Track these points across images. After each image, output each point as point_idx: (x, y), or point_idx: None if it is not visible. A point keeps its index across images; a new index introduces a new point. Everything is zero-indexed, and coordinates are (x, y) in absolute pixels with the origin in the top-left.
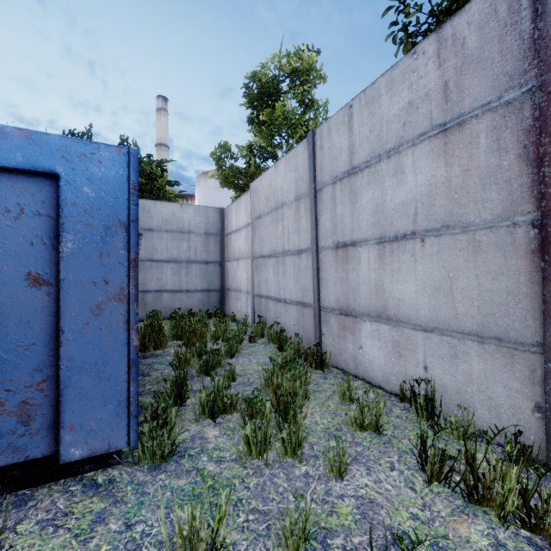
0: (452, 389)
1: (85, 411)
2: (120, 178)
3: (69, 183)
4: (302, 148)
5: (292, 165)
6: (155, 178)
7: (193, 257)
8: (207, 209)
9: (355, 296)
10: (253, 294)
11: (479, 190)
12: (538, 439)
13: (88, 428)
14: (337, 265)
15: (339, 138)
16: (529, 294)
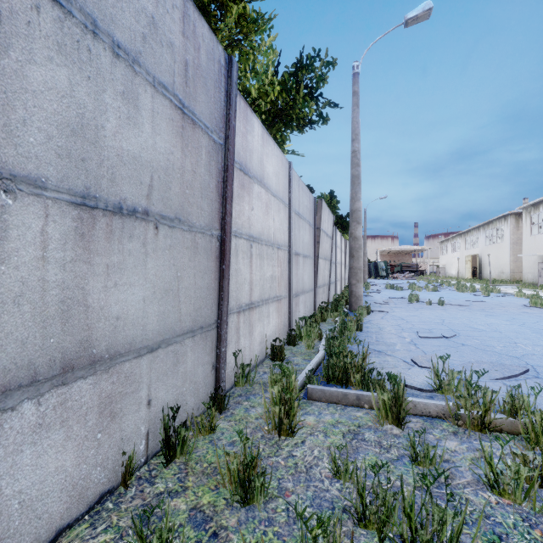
0: (173, 402)
1: None
2: None
3: None
4: None
5: None
6: None
7: None
8: None
9: None
10: None
11: (200, 197)
12: (212, 389)
13: None
14: None
15: None
16: (215, 288)
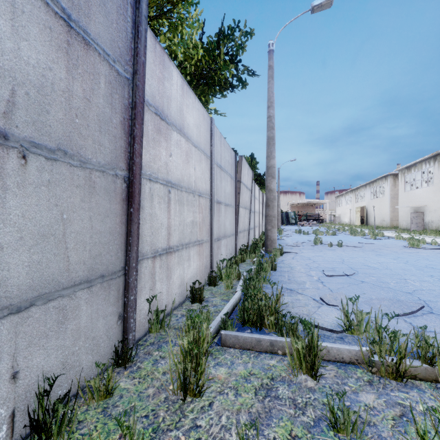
0: (58, 367)
1: None
2: None
3: None
4: None
5: None
6: None
7: None
8: None
9: None
10: None
11: (97, 130)
12: (119, 340)
13: None
14: None
15: None
16: (121, 232)
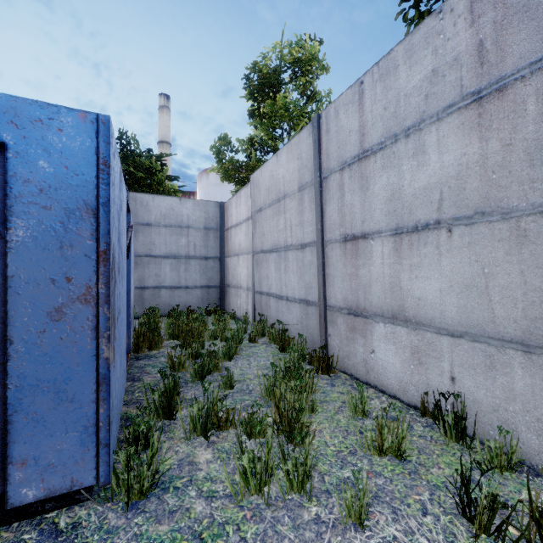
0: (487, 406)
1: (41, 440)
2: (86, 151)
3: (19, 155)
4: (306, 134)
5: (295, 153)
6: (154, 173)
7: (192, 253)
8: (206, 203)
9: (366, 294)
10: (254, 290)
11: (525, 168)
12: None
13: (44, 462)
14: (346, 260)
15: (348, 119)
16: None
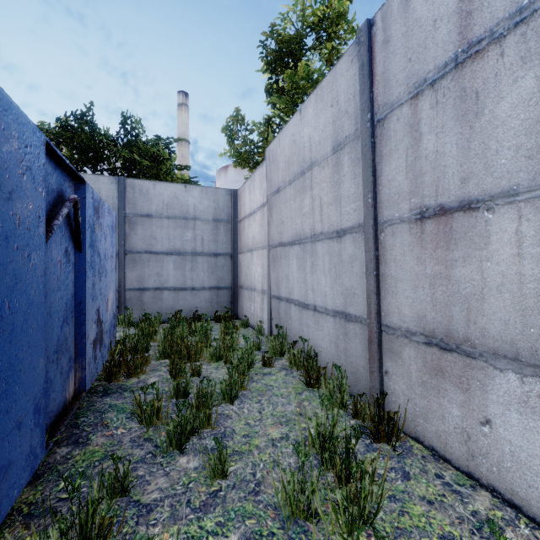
0: None
1: None
2: None
3: None
4: (346, 62)
5: (327, 99)
6: (161, 161)
7: (199, 249)
8: (215, 191)
9: (470, 314)
10: (270, 294)
11: None
12: None
13: None
14: (422, 251)
15: (431, 0)
16: None
